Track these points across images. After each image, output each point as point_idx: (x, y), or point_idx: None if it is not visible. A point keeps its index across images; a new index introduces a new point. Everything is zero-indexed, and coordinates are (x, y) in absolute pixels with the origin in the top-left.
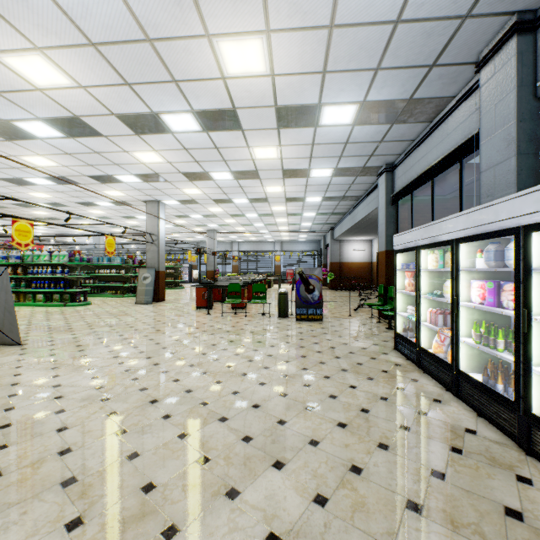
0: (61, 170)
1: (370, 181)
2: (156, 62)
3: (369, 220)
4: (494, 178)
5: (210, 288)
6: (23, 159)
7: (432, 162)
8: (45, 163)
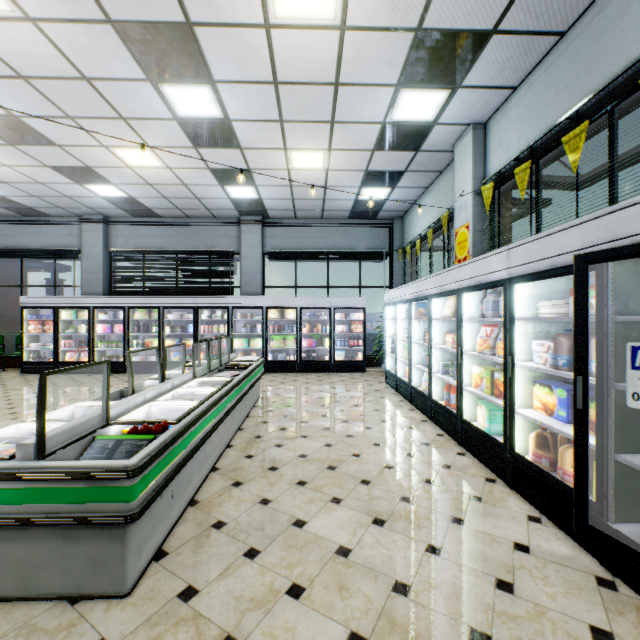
0: None
1: None
2: None
3: None
4: (91, 278)
5: None
6: None
7: (26, 244)
8: None
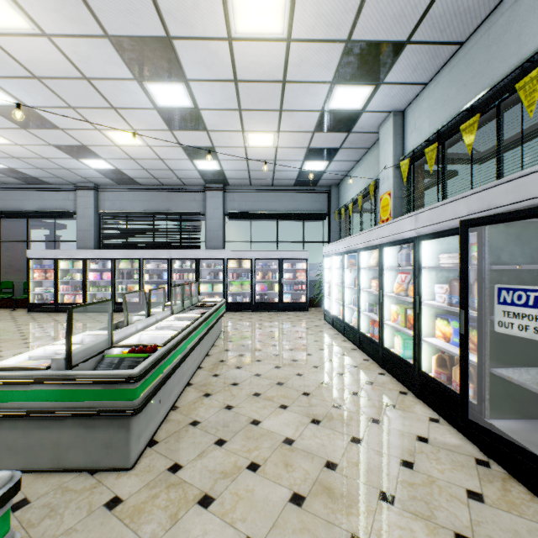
0: None
1: None
2: None
3: None
4: (84, 235)
5: None
6: None
7: (31, 207)
8: None
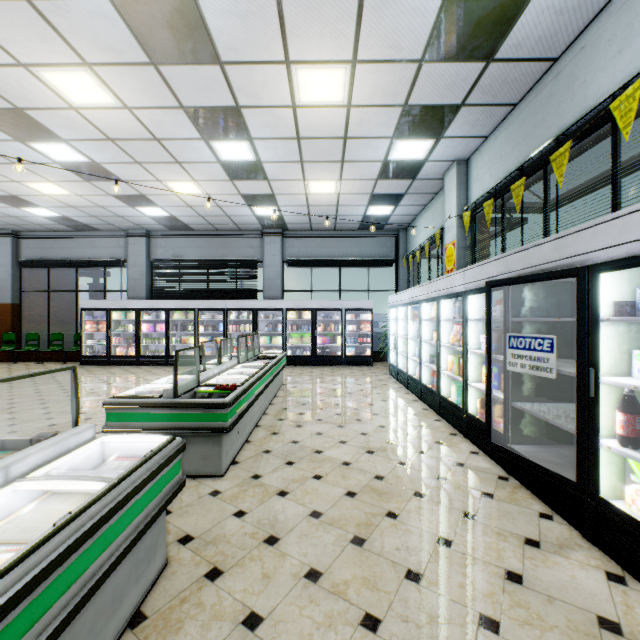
0: None
1: None
2: None
3: None
4: (136, 284)
5: None
6: None
7: (81, 255)
8: None
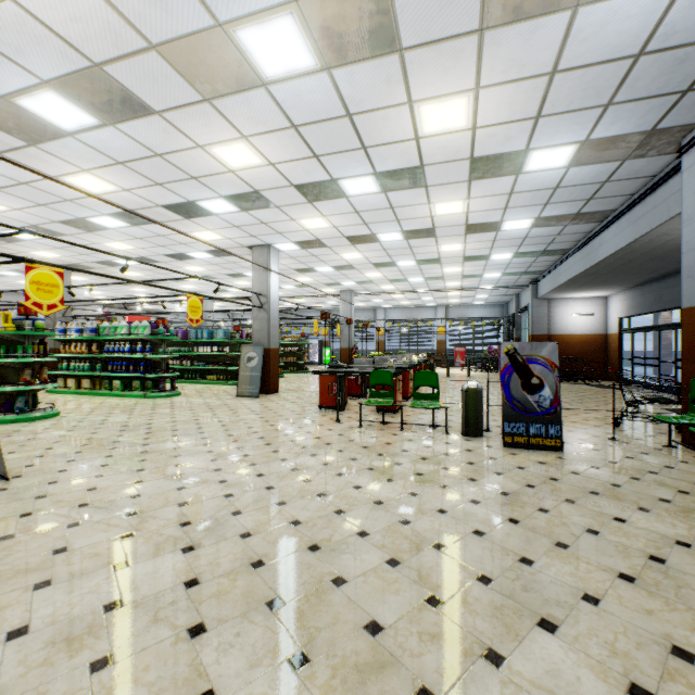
0: (125, 199)
1: (649, 171)
2: None
3: (627, 256)
4: None
5: (340, 377)
6: (69, 183)
7: None
8: (99, 186)
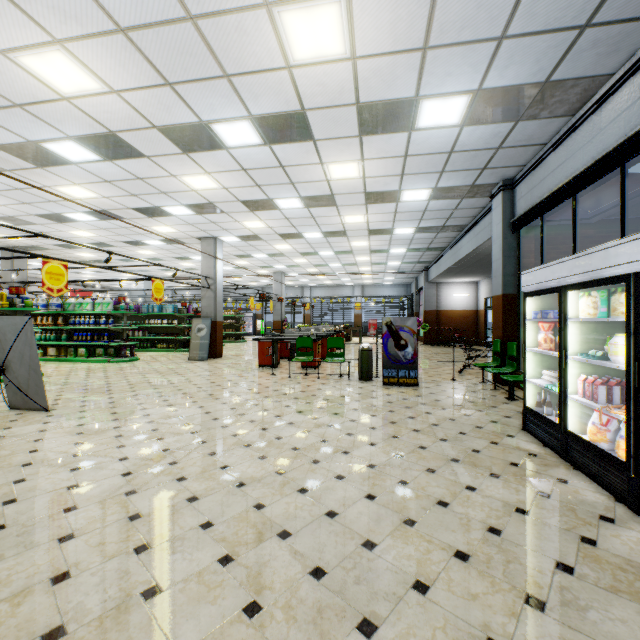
0: (102, 203)
1: (480, 205)
2: (202, 49)
3: (477, 256)
4: None
5: (275, 342)
6: (59, 191)
7: (575, 171)
8: (83, 194)
